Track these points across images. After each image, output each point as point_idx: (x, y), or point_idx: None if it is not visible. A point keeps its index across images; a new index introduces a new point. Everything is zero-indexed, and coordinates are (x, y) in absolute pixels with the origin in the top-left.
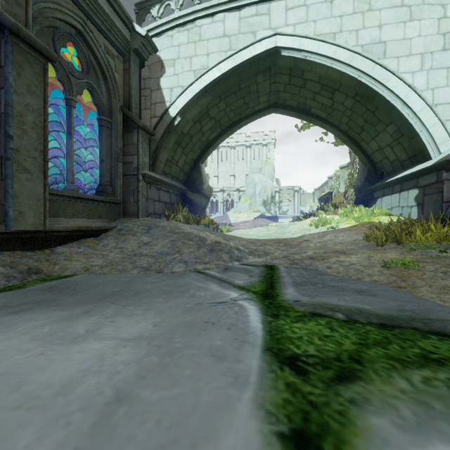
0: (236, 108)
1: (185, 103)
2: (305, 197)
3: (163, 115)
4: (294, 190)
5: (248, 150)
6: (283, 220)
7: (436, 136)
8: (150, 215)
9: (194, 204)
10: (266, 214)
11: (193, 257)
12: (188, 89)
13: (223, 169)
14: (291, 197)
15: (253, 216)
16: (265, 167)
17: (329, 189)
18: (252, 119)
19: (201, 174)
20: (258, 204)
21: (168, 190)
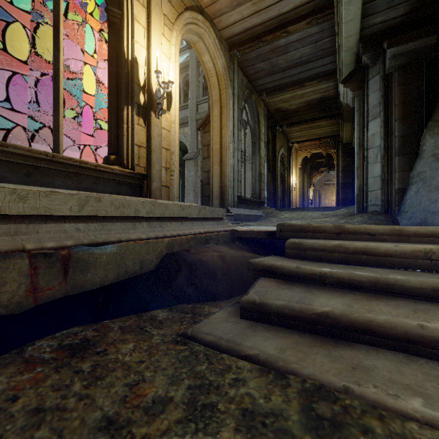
0: None
1: None
2: None
3: None
4: None
5: None
6: None
7: None
8: None
9: None
10: None
11: None
12: None
13: None
14: None
15: None
16: None
17: None
18: None
19: None
20: None
21: None
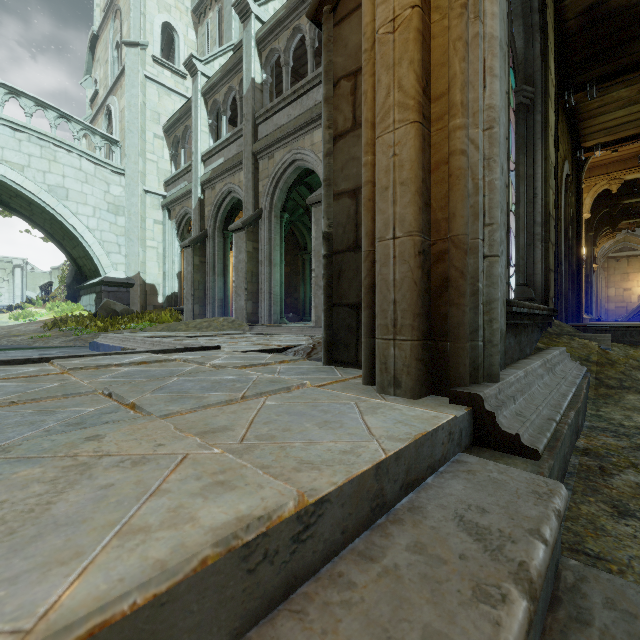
0: None
1: None
2: (37, 277)
3: None
4: (15, 264)
5: None
6: None
7: (104, 262)
8: None
9: None
10: None
11: None
12: None
13: None
14: (8, 275)
15: None
16: None
17: None
18: None
19: None
20: None
21: None
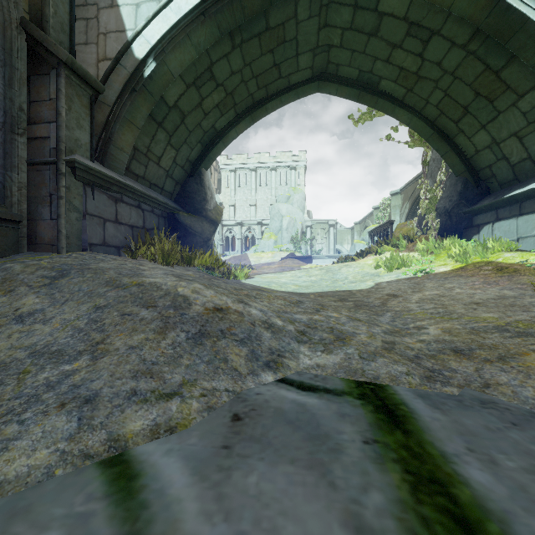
0: (260, 73)
1: (163, 31)
2: (342, 233)
3: (121, 55)
4: (330, 224)
5: (273, 174)
6: (318, 261)
7: None
8: (90, 247)
9: (190, 233)
10: (296, 253)
11: (128, 372)
12: (170, 6)
13: (241, 196)
14: (326, 234)
15: (279, 257)
16: (294, 195)
17: (375, 222)
18: (285, 101)
19: (203, 185)
20: (285, 242)
21: (139, 205)
